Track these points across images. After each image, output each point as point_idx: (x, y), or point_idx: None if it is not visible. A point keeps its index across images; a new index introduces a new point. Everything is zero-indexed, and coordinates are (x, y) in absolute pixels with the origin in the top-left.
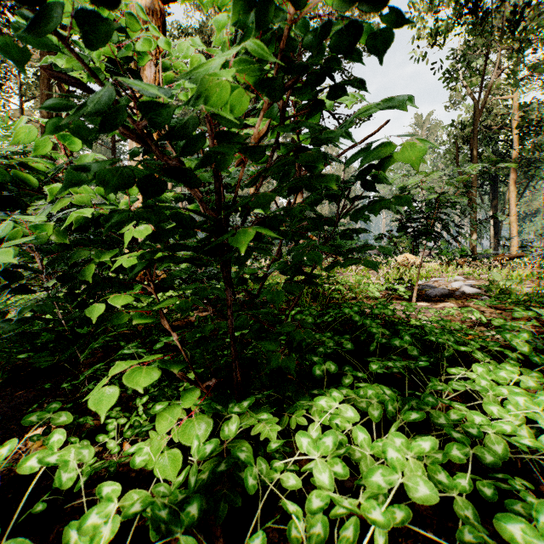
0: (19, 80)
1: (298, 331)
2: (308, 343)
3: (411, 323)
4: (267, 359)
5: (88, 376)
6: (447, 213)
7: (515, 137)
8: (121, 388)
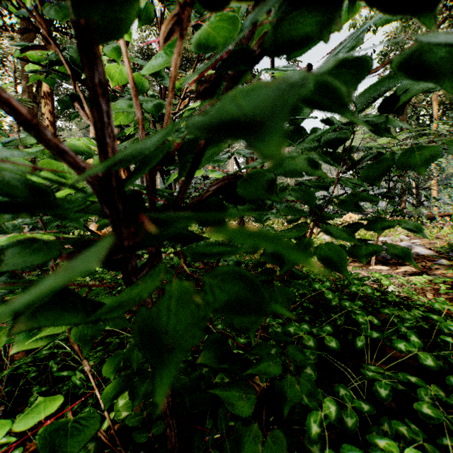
0: (13, 64)
1: (288, 375)
2: (277, 332)
3: (390, 299)
4: (234, 430)
5: (17, 367)
6: (409, 176)
7: (435, 112)
8: (49, 389)
